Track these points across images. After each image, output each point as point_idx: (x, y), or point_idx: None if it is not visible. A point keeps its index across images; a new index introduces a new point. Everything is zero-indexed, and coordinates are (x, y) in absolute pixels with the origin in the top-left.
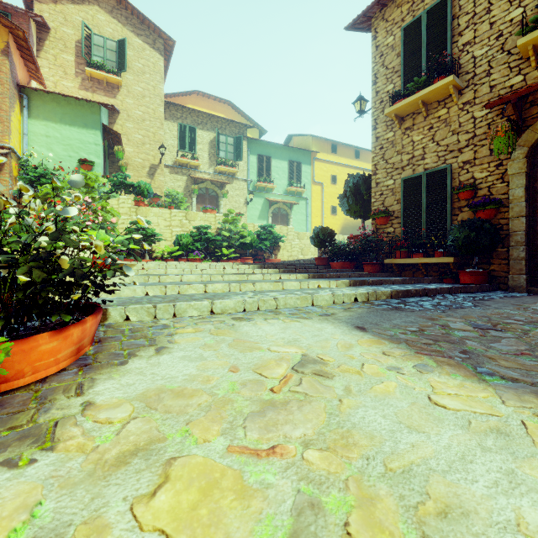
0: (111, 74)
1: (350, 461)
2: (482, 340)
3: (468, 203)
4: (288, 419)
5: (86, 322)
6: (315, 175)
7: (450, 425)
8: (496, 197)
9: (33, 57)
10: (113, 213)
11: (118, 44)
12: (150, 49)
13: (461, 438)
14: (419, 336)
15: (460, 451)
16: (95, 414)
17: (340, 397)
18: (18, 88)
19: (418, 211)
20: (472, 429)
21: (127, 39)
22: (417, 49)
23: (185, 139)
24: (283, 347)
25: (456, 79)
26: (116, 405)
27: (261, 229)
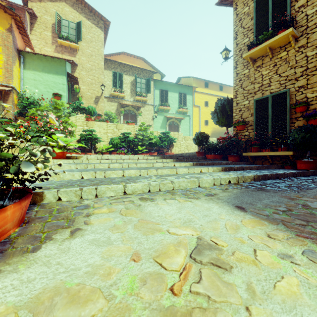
0: (72, 42)
1: None
2: None
3: (302, 114)
4: None
5: (5, 210)
6: (195, 101)
7: None
8: None
9: (26, 33)
10: (72, 125)
11: (76, 25)
12: (95, 27)
13: None
14: (290, 216)
15: None
16: None
17: (246, 303)
18: (17, 52)
19: (266, 121)
20: None
21: (82, 21)
22: (265, 13)
23: (116, 81)
24: (180, 229)
25: (294, 30)
26: None
27: (162, 134)
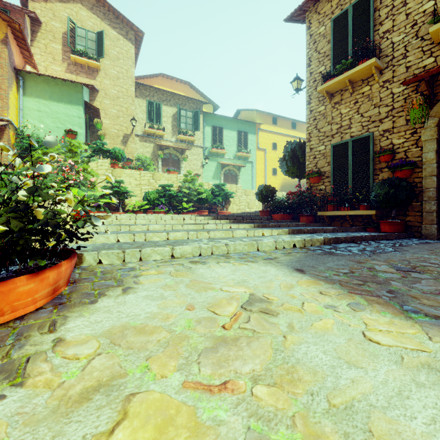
0: (91, 60)
1: (295, 397)
2: (405, 281)
3: (388, 164)
4: (238, 354)
5: (61, 266)
6: (259, 142)
7: (384, 361)
8: (411, 159)
9: (27, 46)
10: (92, 173)
11: (97, 36)
12: (123, 39)
13: (396, 373)
14: (350, 277)
15: (396, 387)
16: (64, 350)
17: (285, 333)
18: (15, 71)
19: (345, 171)
20: (404, 364)
21: (104, 31)
22: (344, 36)
23: (152, 114)
24: (233, 287)
25: (378, 61)
26: (84, 341)
27: (215, 187)
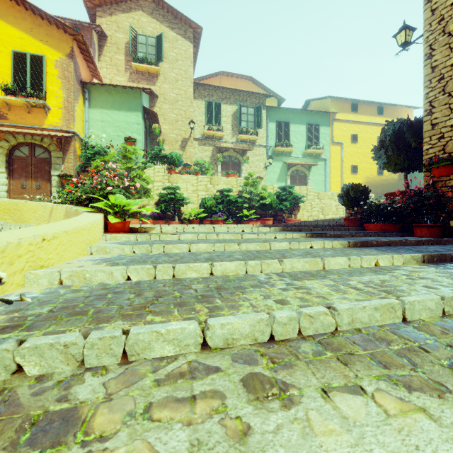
0: (151, 65)
1: None
2: None
3: None
4: None
5: None
6: (334, 135)
7: None
8: None
9: (91, 58)
10: (147, 180)
11: (156, 40)
12: (182, 39)
13: None
14: None
15: None
16: None
17: None
18: (81, 85)
19: None
20: None
21: (164, 34)
22: None
23: (211, 114)
24: None
25: None
26: None
27: (281, 191)
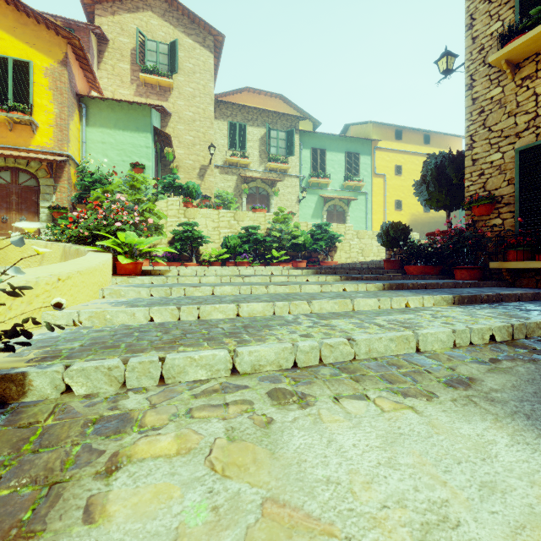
0: (163, 77)
1: None
2: None
3: None
4: None
5: None
6: (376, 166)
7: None
8: None
9: (89, 66)
10: (159, 215)
11: (169, 47)
12: (200, 47)
13: None
14: None
15: None
16: None
17: None
18: (77, 98)
19: None
20: None
21: (178, 40)
22: None
23: (235, 138)
24: None
25: None
26: None
27: (315, 228)
